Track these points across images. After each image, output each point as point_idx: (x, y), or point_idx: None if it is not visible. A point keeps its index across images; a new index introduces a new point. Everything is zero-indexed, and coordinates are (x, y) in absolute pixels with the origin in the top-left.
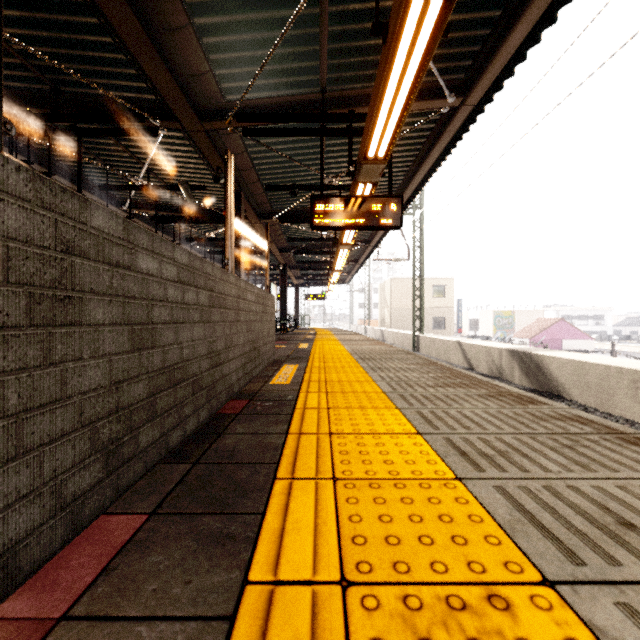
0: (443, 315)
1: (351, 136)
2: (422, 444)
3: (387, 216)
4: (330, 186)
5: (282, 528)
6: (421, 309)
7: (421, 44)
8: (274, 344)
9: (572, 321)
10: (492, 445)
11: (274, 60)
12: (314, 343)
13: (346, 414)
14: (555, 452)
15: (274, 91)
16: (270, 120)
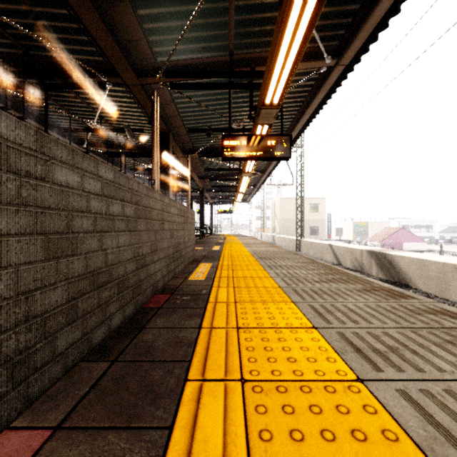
0: (317, 225)
1: (252, 88)
2: (319, 339)
3: (279, 150)
4: (236, 129)
5: (189, 450)
6: (302, 220)
7: (311, 5)
8: (193, 247)
9: (409, 229)
10: (381, 340)
11: (193, 29)
12: (224, 246)
13: (250, 308)
14: (440, 348)
15: (193, 54)
16: (190, 76)
